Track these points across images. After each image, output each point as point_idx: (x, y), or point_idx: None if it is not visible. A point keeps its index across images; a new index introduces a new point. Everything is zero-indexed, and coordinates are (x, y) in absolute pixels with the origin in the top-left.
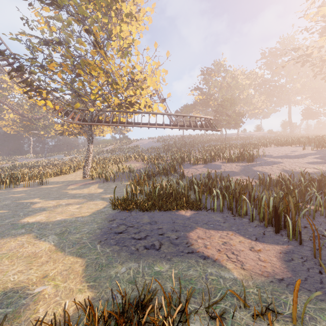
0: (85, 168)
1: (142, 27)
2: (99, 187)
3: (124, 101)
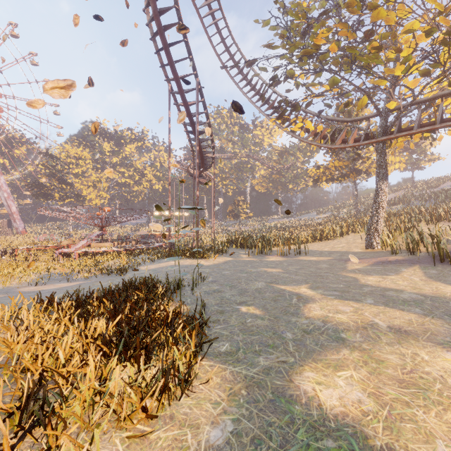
0: (371, 230)
1: None
2: (430, 277)
3: None
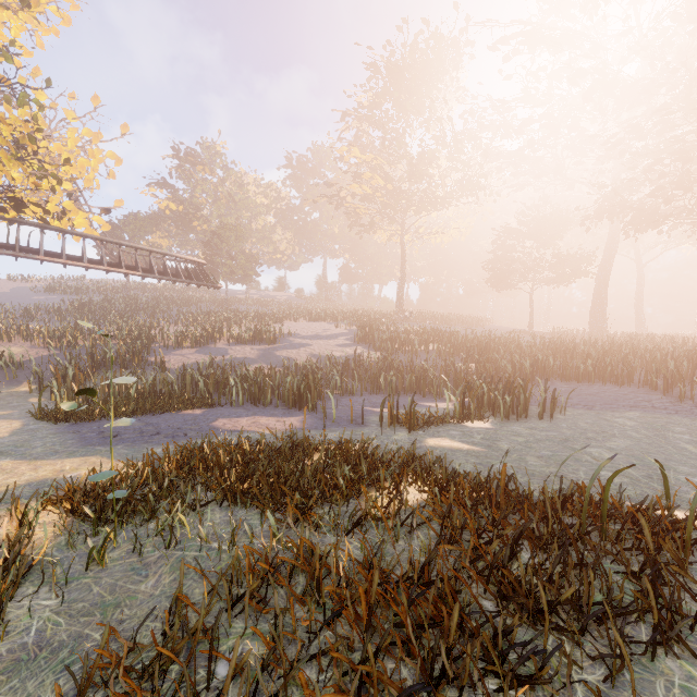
0: None
1: (44, 26)
2: None
3: None
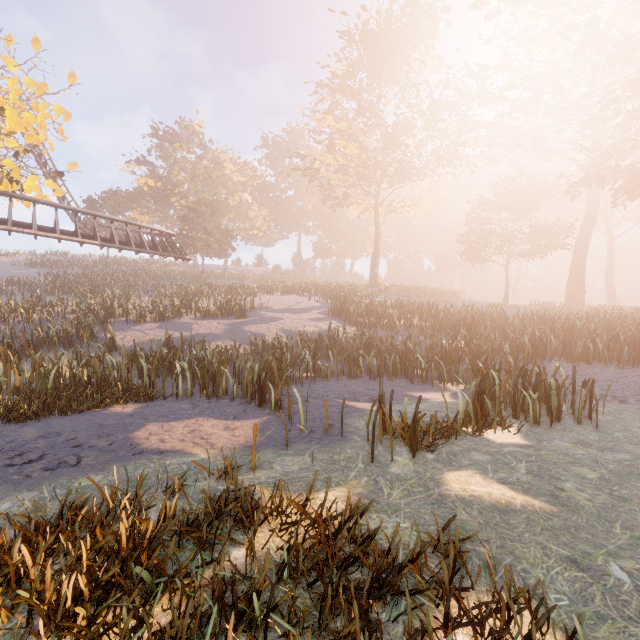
0: None
1: None
2: None
3: None
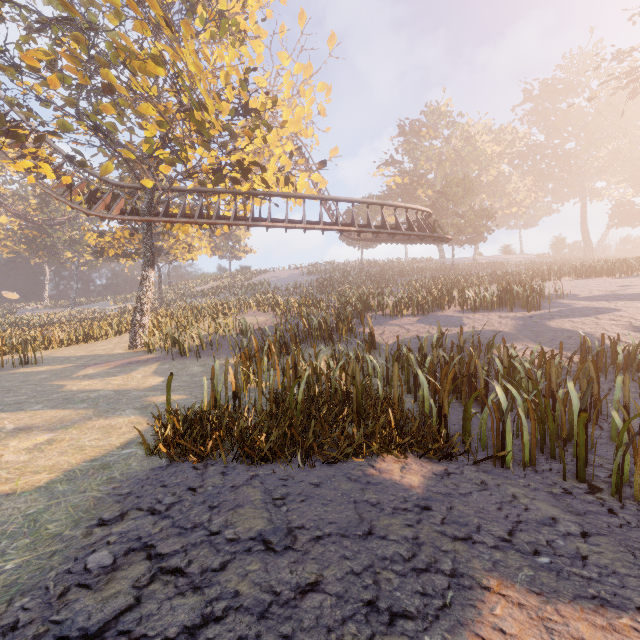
0: (136, 326)
1: None
2: (156, 372)
3: (224, 159)
